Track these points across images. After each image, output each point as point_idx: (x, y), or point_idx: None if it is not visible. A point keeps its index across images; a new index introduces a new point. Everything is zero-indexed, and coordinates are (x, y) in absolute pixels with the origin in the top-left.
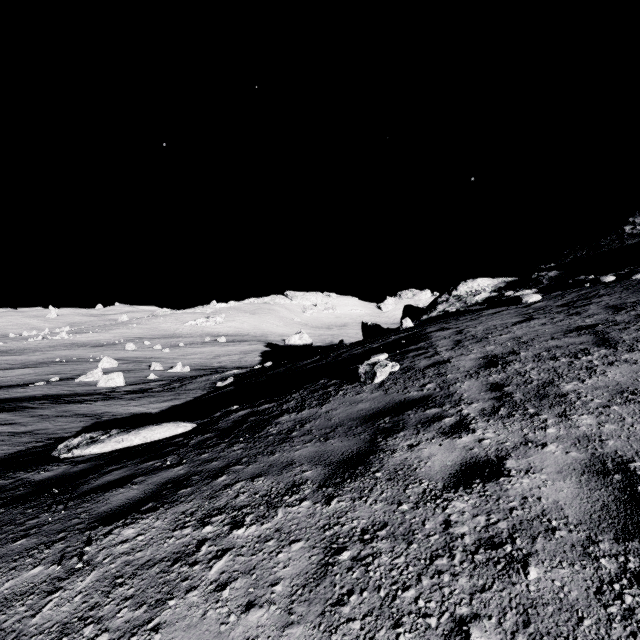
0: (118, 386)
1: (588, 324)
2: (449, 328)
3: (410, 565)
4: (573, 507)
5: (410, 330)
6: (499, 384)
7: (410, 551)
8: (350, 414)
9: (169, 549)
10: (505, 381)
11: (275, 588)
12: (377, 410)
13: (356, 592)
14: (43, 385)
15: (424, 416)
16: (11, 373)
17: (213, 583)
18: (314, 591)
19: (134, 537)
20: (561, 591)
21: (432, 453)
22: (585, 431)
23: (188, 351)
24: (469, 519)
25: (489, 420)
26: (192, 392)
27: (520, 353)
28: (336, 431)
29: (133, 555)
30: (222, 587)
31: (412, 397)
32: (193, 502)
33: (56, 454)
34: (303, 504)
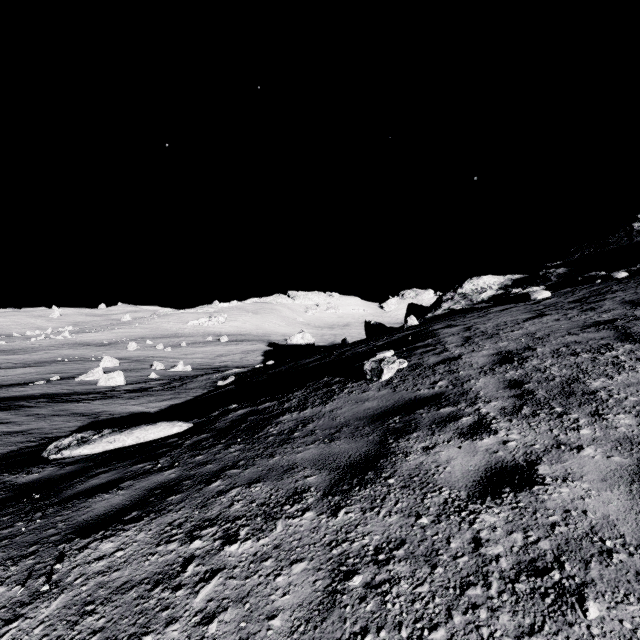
0: (118, 385)
1: (606, 319)
2: (456, 325)
3: (436, 595)
4: (628, 523)
5: (415, 328)
6: (518, 381)
7: (435, 577)
8: (356, 413)
9: (150, 568)
10: (524, 378)
11: (272, 622)
12: (386, 409)
13: (371, 631)
14: (43, 384)
15: (438, 415)
16: (12, 372)
17: (198, 614)
18: (320, 628)
19: (112, 553)
20: (634, 636)
21: (451, 457)
22: (625, 432)
23: (190, 350)
24: (503, 537)
25: (512, 420)
26: (192, 391)
27: (536, 349)
28: (342, 431)
29: (109, 575)
30: (209, 619)
31: (423, 395)
32: (182, 511)
33: (45, 455)
34: (306, 515)
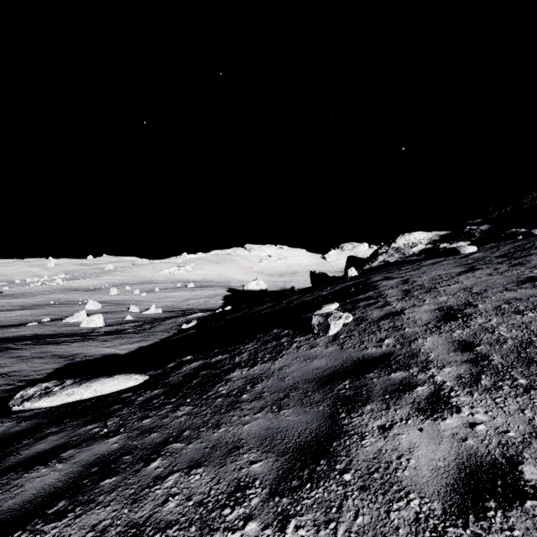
0: (98, 326)
1: None
2: (394, 277)
3: None
4: None
5: (355, 279)
6: (468, 342)
7: None
8: (305, 373)
9: None
10: (473, 339)
11: None
12: (334, 370)
13: None
14: (34, 325)
15: (390, 382)
16: (11, 314)
17: None
18: None
19: None
20: None
21: (413, 443)
22: None
23: (162, 295)
24: None
25: (473, 393)
26: (159, 334)
27: (477, 305)
28: (290, 397)
29: None
30: None
31: (371, 355)
32: (110, 507)
33: (11, 405)
34: (248, 528)
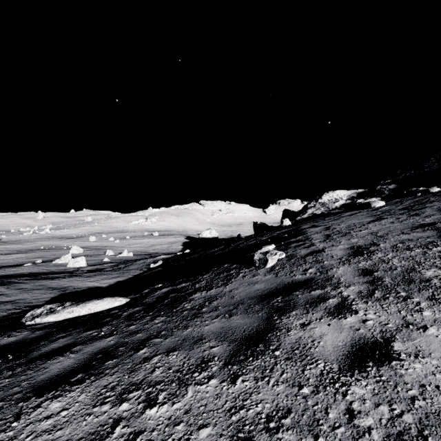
0: (82, 266)
1: (428, 222)
2: (319, 225)
3: None
4: None
5: (289, 227)
6: (369, 270)
7: None
8: (249, 293)
9: (86, 428)
10: (373, 267)
11: None
12: (270, 290)
13: None
14: (30, 265)
15: (310, 297)
16: (9, 257)
17: None
18: None
19: (58, 412)
20: None
21: (323, 333)
22: None
23: (132, 242)
24: (372, 409)
25: (367, 302)
26: (132, 271)
27: (380, 244)
28: (238, 308)
29: (53, 434)
30: None
31: (298, 280)
32: (115, 375)
33: (23, 321)
34: (211, 382)
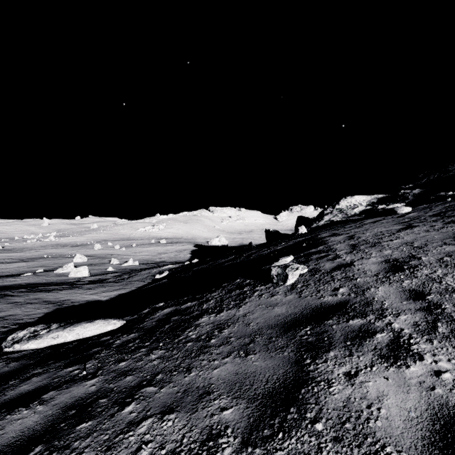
0: (84, 276)
1: None
2: (340, 234)
3: None
4: None
5: (305, 235)
6: (418, 291)
7: None
8: (268, 320)
9: None
10: (423, 288)
11: None
12: (295, 316)
13: None
14: (30, 275)
15: (349, 328)
16: (10, 266)
17: None
18: None
19: None
20: None
21: (381, 391)
22: None
23: (138, 250)
24: None
25: (432, 340)
26: (136, 283)
27: (421, 258)
28: (256, 342)
29: None
30: None
31: (328, 303)
32: (84, 454)
33: (3, 346)
34: None
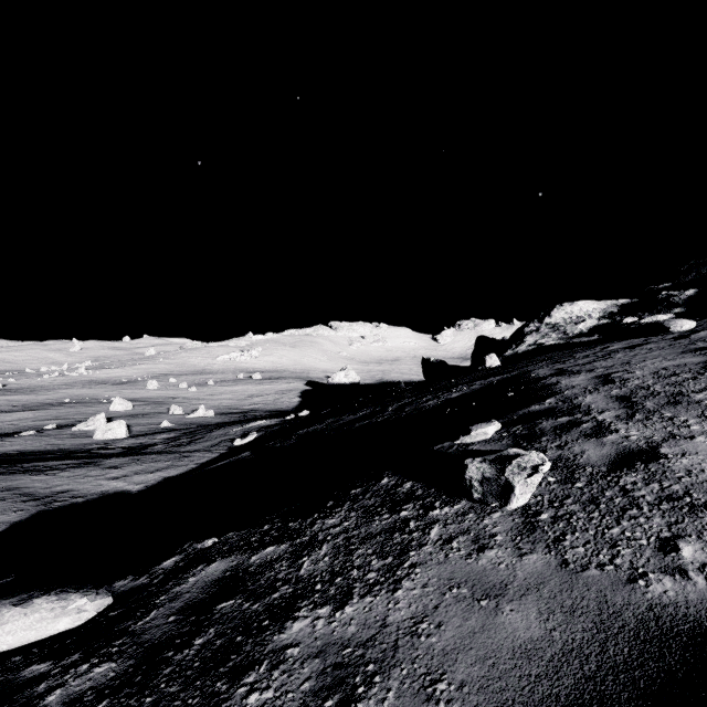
0: (118, 438)
1: None
2: (575, 371)
3: None
4: None
5: (500, 371)
6: None
7: None
8: (494, 673)
9: None
10: None
11: None
12: (588, 673)
13: None
14: (30, 436)
15: None
16: (7, 417)
17: None
18: None
19: None
20: None
21: None
22: None
23: (217, 390)
24: None
25: None
26: (198, 455)
27: None
28: None
29: None
30: None
31: (677, 610)
32: None
33: None
34: None
